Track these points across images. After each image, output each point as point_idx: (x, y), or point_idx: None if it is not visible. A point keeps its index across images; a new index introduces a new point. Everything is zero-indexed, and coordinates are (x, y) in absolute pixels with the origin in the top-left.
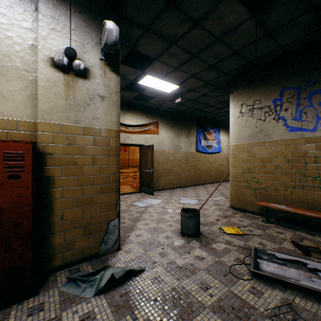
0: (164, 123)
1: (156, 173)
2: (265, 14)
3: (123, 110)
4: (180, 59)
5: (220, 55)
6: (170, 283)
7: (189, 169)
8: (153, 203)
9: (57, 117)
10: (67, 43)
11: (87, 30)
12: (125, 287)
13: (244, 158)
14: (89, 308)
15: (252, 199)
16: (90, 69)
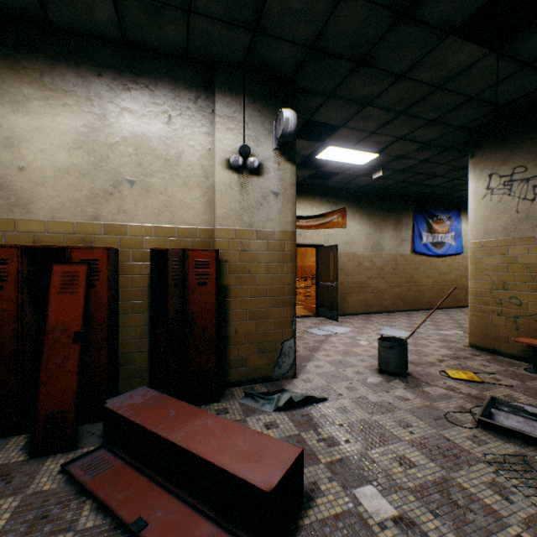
0: (355, 210)
1: (342, 289)
2: (514, 44)
3: None
4: (379, 121)
5: (444, 106)
6: (359, 415)
7: (399, 283)
8: (338, 332)
9: (232, 221)
10: (241, 140)
11: (260, 120)
12: (305, 409)
13: (493, 265)
14: (271, 419)
15: (509, 334)
16: (263, 164)
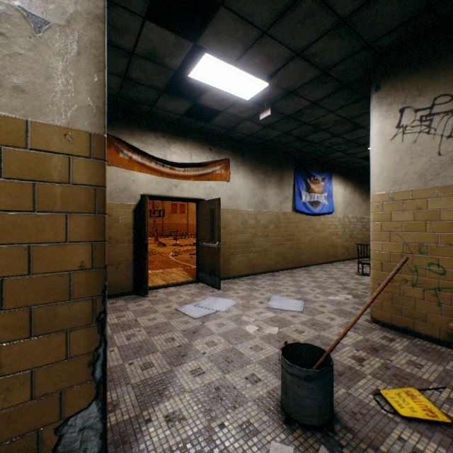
0: (240, 162)
1: (226, 249)
2: None
3: (166, 137)
4: (275, 2)
5: None
6: None
7: (281, 242)
8: (218, 309)
9: None
10: None
11: None
12: None
13: (407, 222)
14: None
15: (429, 311)
16: None
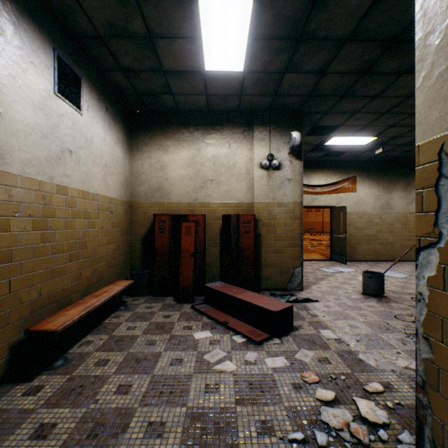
0: (365, 177)
1: (352, 240)
2: None
3: (310, 170)
4: (368, 119)
5: None
6: (336, 309)
7: (409, 237)
8: (342, 271)
9: (263, 198)
10: (268, 151)
11: (279, 137)
12: (304, 304)
13: None
14: None
15: None
16: (281, 163)
